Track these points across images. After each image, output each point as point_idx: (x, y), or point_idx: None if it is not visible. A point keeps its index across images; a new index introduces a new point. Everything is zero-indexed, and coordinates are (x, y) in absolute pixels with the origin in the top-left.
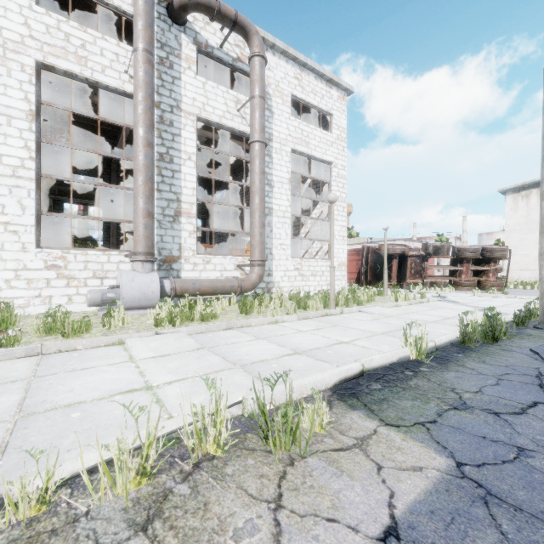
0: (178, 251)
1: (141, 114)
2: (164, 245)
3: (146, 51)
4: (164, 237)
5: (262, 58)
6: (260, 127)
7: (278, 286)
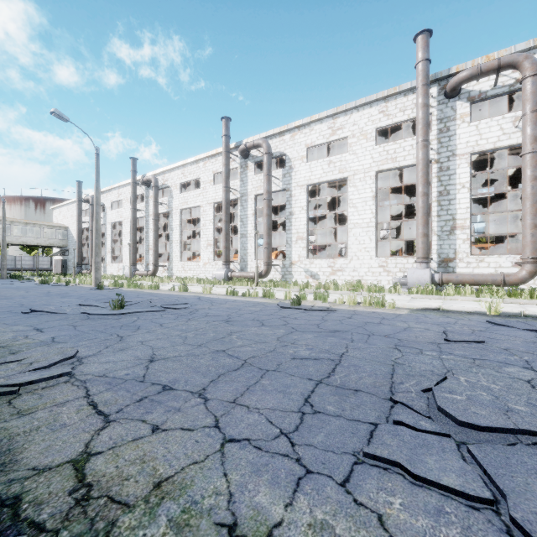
0: (453, 254)
1: (419, 179)
2: (442, 251)
3: (422, 141)
4: (442, 246)
5: (532, 76)
6: (530, 139)
7: None
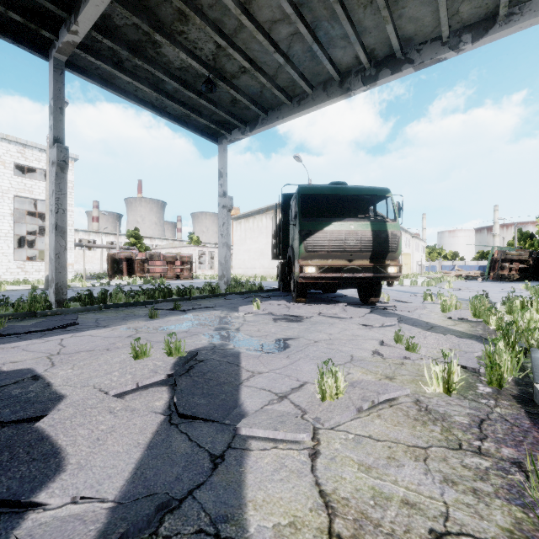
0: None
1: None
2: None
3: None
4: None
5: None
6: None
7: (0, 278)
